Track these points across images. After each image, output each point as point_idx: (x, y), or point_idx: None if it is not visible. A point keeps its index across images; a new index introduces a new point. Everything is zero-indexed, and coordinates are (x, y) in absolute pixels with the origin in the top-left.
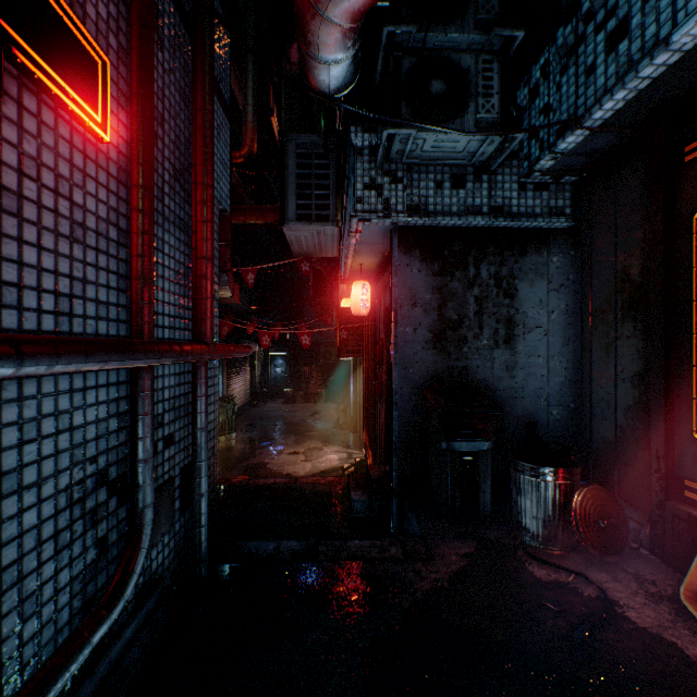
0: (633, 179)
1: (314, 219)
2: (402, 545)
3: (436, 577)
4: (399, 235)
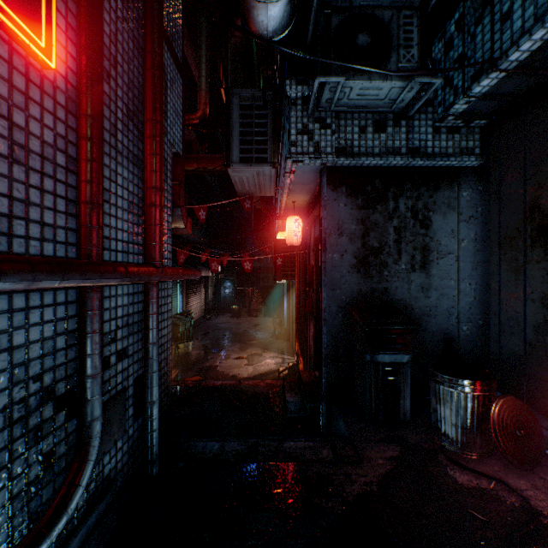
0: (543, 117)
1: (254, 161)
2: (332, 447)
3: (365, 481)
4: (327, 174)
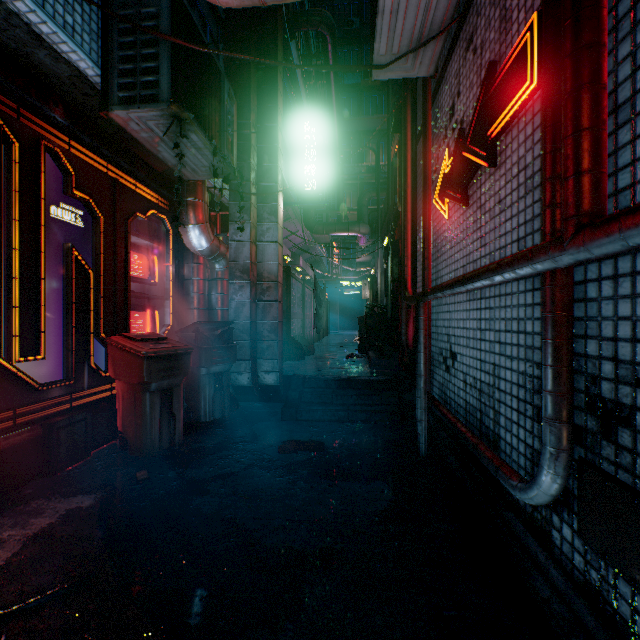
0: None
1: None
2: None
3: None
4: None
